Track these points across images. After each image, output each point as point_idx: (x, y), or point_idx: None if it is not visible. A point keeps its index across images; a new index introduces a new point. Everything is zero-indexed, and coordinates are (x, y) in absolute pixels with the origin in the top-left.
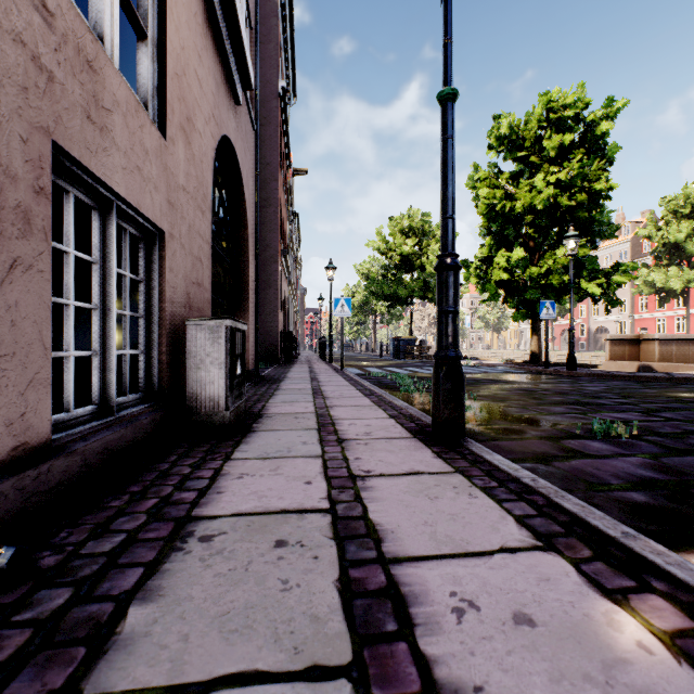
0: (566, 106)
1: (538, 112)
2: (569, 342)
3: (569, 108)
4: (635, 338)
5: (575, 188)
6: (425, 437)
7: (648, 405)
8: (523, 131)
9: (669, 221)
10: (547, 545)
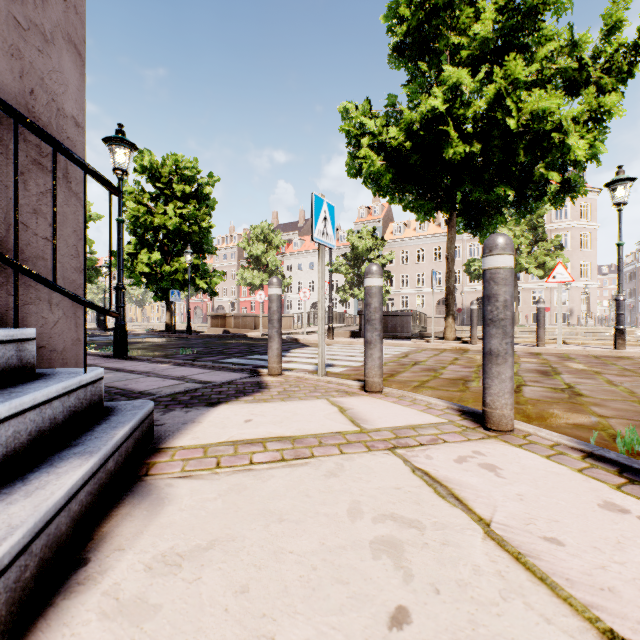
0: (188, 168)
1: (170, 164)
2: (188, 317)
3: (189, 170)
4: (224, 315)
5: (193, 220)
6: (111, 357)
7: (211, 345)
8: (160, 168)
9: (254, 242)
10: (153, 363)
